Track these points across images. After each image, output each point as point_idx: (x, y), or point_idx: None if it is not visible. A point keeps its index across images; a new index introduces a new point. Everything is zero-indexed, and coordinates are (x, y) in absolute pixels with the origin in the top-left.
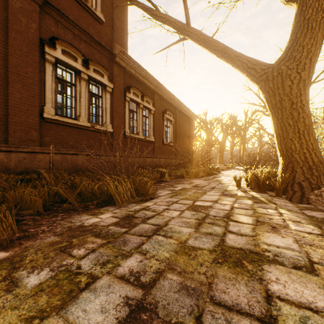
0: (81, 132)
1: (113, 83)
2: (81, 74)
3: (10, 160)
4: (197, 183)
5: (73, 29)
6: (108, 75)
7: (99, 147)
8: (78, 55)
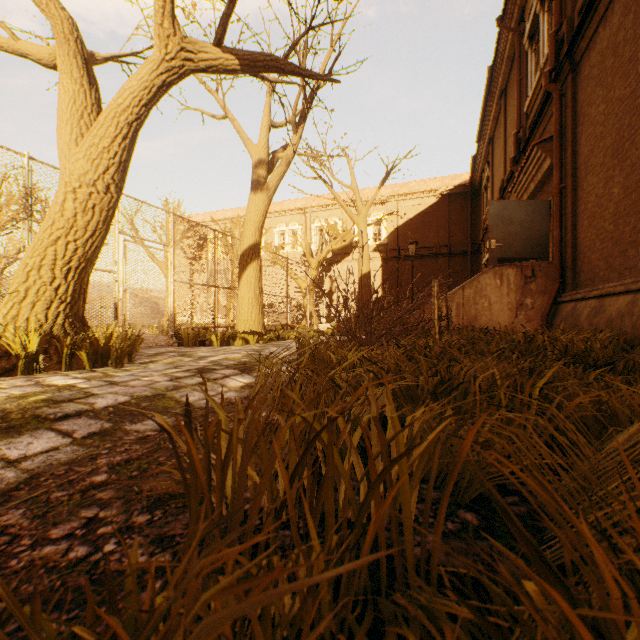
0: None
1: None
2: None
3: None
4: (161, 385)
5: None
6: None
7: None
8: None
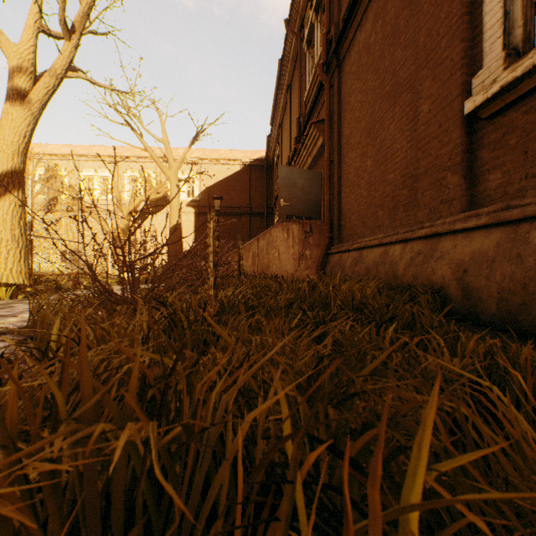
0: None
1: None
2: None
3: (401, 259)
4: None
5: None
6: None
7: None
8: None
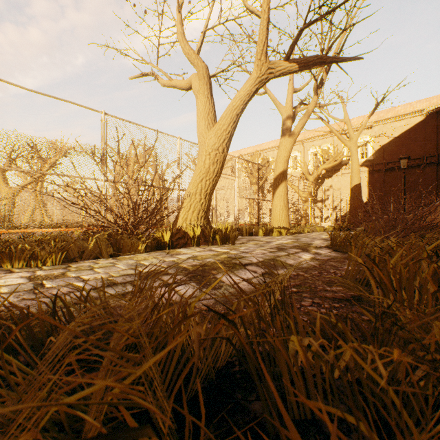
0: None
1: None
2: None
3: None
4: (270, 255)
5: None
6: None
7: None
8: None
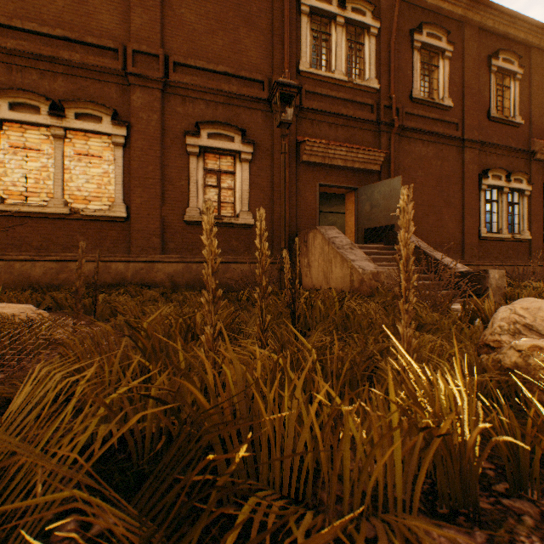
0: (501, 244)
1: (531, 185)
2: (502, 190)
3: None
4: None
5: (496, 151)
6: (526, 178)
7: (515, 256)
8: (502, 174)
